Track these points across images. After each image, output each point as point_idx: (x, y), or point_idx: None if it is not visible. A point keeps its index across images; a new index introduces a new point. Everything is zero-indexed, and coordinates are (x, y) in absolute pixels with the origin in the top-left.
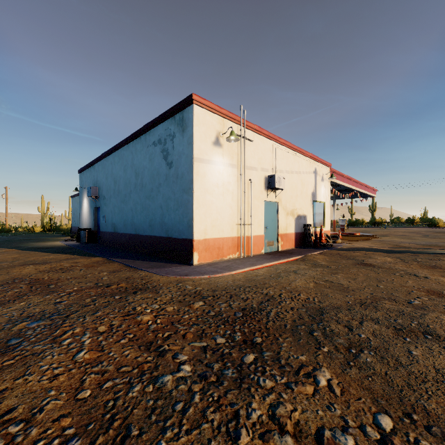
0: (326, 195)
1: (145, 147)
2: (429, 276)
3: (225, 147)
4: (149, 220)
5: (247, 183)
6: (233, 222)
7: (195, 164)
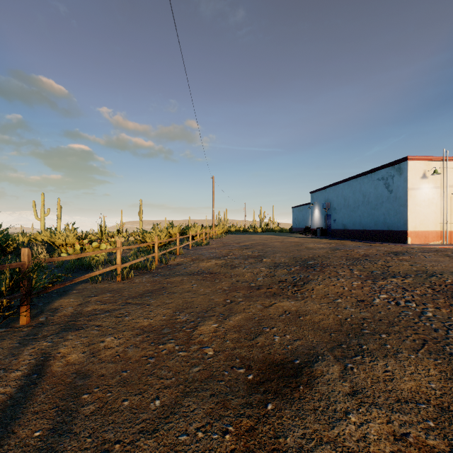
0: None
1: (371, 181)
2: None
3: (430, 178)
4: (374, 221)
5: (450, 196)
6: (437, 222)
7: (408, 192)
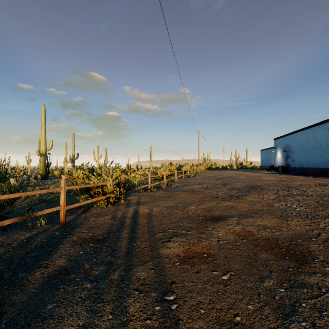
0: None
1: (322, 130)
2: None
3: None
4: (324, 161)
5: None
6: None
7: None
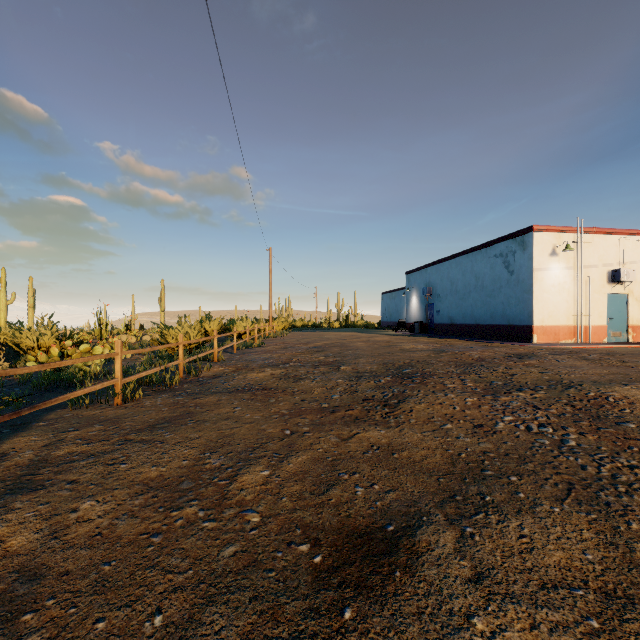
0: None
1: (486, 258)
2: None
3: (561, 255)
4: (490, 313)
5: (585, 280)
6: (569, 314)
7: (534, 273)
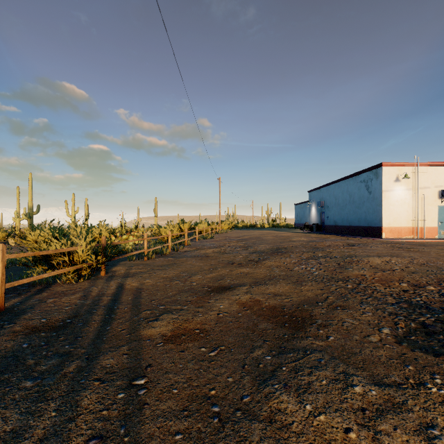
0: None
1: (355, 183)
2: None
3: (403, 181)
4: (357, 219)
5: (421, 197)
6: (409, 219)
7: (383, 193)
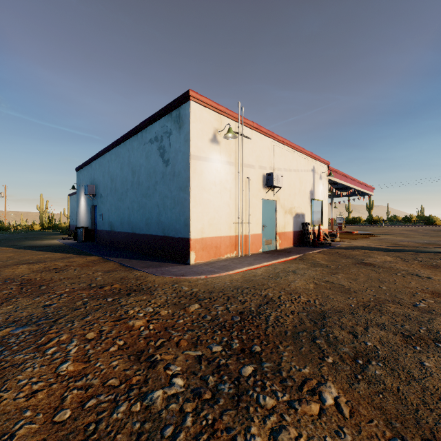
0: (324, 193)
1: (142, 144)
2: (432, 276)
3: (223, 145)
4: (145, 219)
5: (245, 181)
6: (231, 221)
7: (191, 161)
